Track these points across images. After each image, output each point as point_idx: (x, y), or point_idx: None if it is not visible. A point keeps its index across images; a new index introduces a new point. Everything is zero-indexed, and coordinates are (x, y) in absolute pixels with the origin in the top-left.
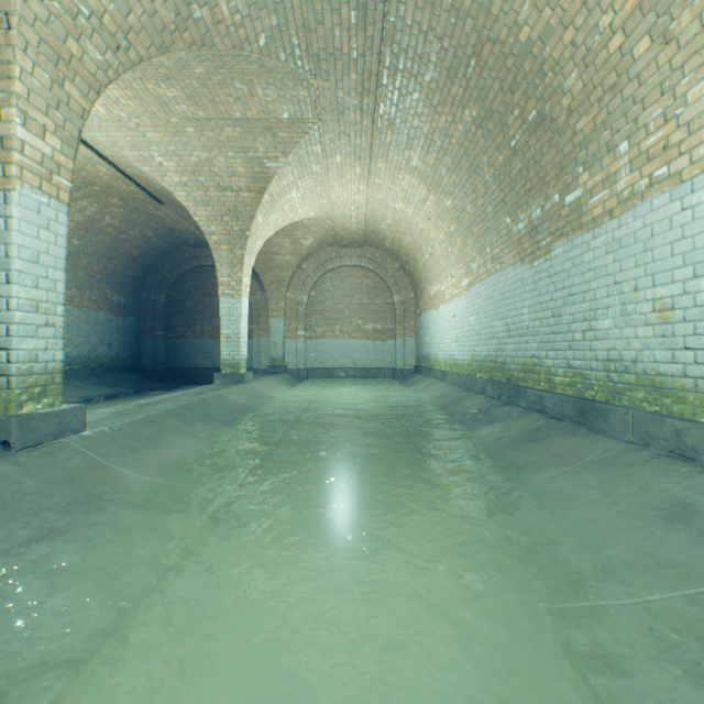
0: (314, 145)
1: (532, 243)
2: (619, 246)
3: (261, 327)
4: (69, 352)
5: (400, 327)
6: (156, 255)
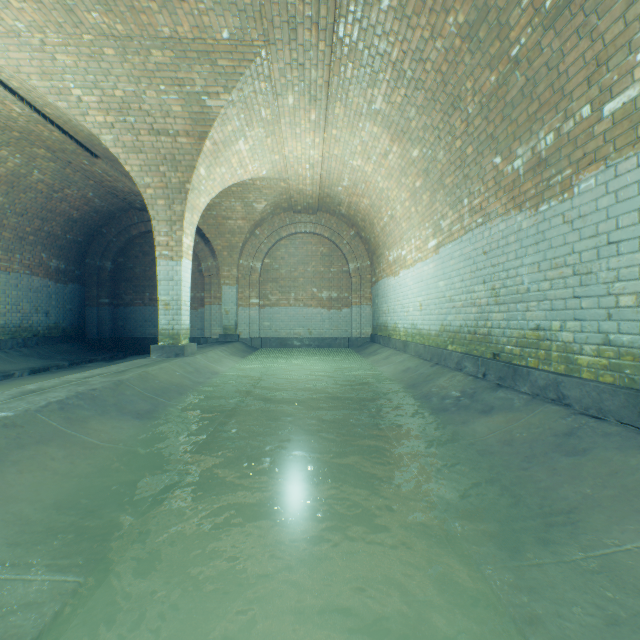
0: (261, 80)
1: (538, 182)
2: None
3: (212, 294)
4: None
5: (356, 295)
6: (100, 219)
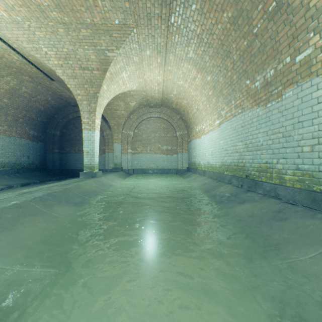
0: (134, 43)
1: (267, 93)
2: None
3: (109, 148)
4: (3, 160)
5: (180, 148)
6: (54, 110)
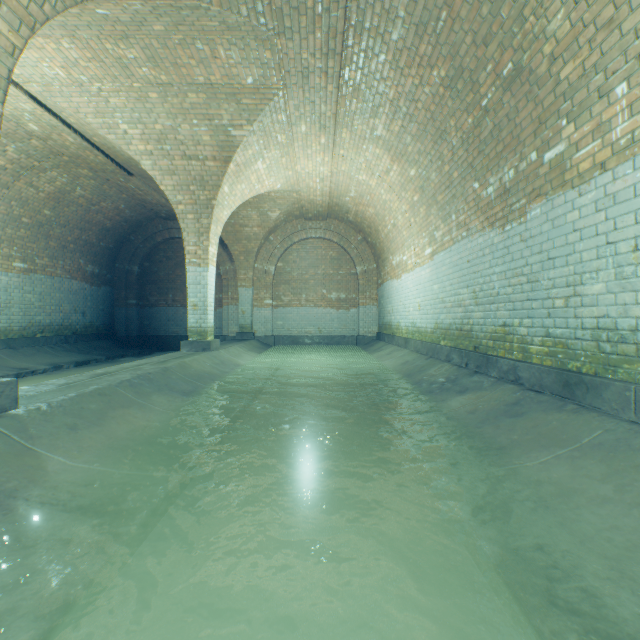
0: (278, 113)
1: (504, 207)
2: (614, 202)
3: (230, 296)
4: (41, 320)
5: (363, 296)
6: (129, 227)
